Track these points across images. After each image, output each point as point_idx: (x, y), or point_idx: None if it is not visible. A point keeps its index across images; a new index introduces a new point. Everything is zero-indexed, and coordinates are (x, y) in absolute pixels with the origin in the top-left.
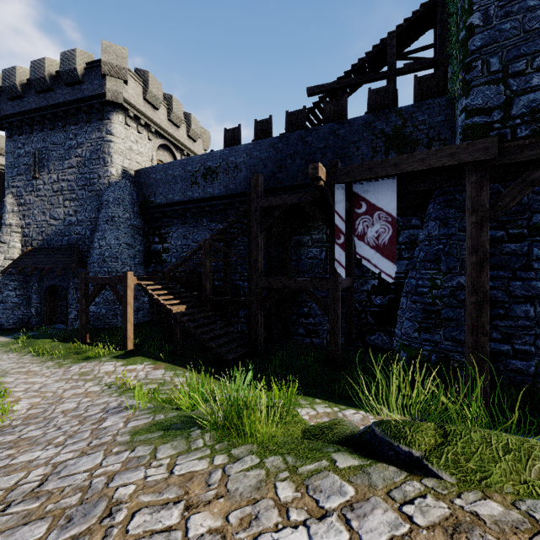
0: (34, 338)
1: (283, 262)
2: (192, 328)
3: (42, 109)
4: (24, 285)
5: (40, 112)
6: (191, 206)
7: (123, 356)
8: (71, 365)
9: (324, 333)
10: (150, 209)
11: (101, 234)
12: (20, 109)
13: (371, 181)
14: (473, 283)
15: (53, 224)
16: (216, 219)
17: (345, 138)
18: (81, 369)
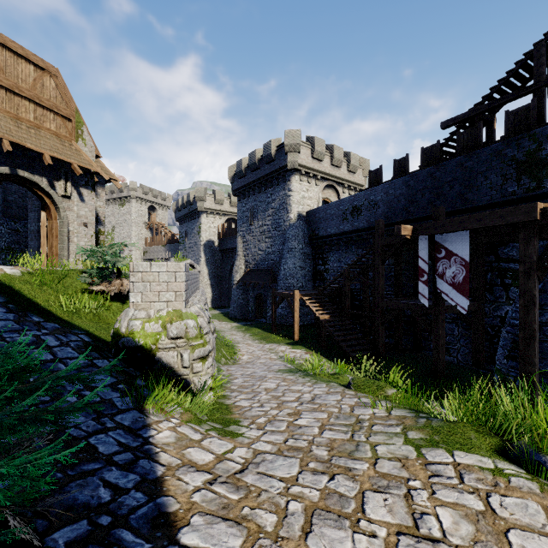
0: (250, 326)
1: (413, 285)
2: (331, 331)
3: (254, 181)
4: (246, 292)
5: (253, 183)
6: (342, 237)
7: (291, 343)
8: (266, 344)
9: (454, 352)
10: (316, 240)
11: (285, 261)
12: (244, 183)
13: (449, 233)
14: (521, 322)
15: (260, 253)
16: (361, 246)
17: (472, 170)
18: (270, 346)
